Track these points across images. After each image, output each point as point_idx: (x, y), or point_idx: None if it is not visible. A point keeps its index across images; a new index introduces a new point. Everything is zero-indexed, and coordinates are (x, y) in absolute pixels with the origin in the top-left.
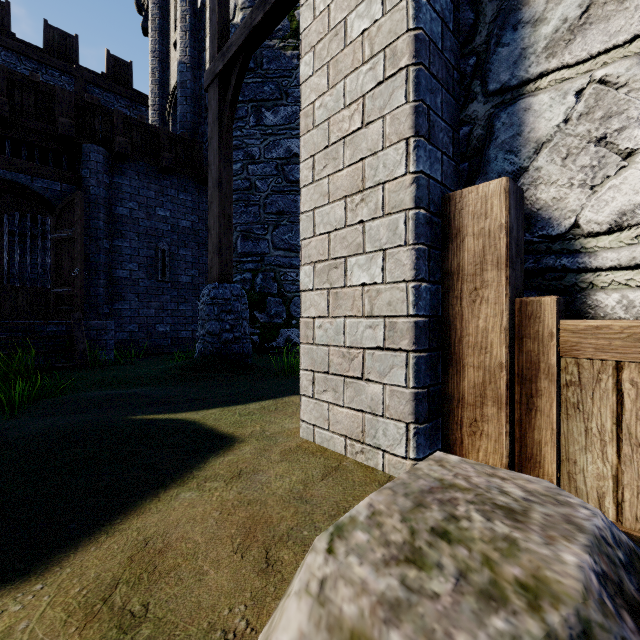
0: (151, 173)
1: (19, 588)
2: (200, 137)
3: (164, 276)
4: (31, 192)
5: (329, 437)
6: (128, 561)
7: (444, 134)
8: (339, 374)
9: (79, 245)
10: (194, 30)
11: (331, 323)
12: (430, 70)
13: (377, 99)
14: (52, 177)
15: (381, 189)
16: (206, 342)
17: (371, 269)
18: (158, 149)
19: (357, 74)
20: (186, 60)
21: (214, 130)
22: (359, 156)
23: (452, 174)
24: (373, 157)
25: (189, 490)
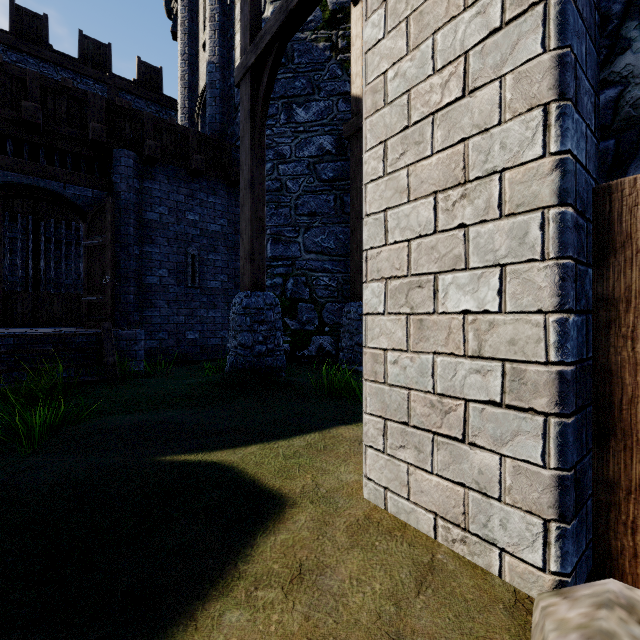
0: (181, 176)
1: None
2: (229, 138)
3: (193, 282)
4: (64, 199)
5: (409, 509)
6: None
7: (587, 98)
8: (425, 429)
9: (110, 252)
10: (223, 29)
11: (412, 359)
12: (576, 4)
13: (490, 54)
14: (84, 183)
15: (497, 180)
16: (238, 355)
17: (479, 291)
18: (187, 152)
19: (455, 25)
20: (215, 60)
21: (246, 127)
22: (458, 136)
23: (594, 156)
24: (482, 136)
25: (236, 606)
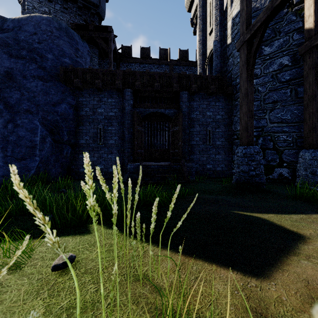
0: (204, 97)
1: (265, 280)
2: (224, 73)
3: (209, 142)
4: (164, 115)
5: None
6: (306, 288)
7: None
8: None
9: (180, 133)
10: (221, 22)
11: None
12: None
13: None
14: (170, 108)
15: None
16: (240, 175)
17: None
18: (207, 85)
19: None
20: (217, 39)
21: (243, 69)
22: None
23: None
24: None
25: (303, 259)
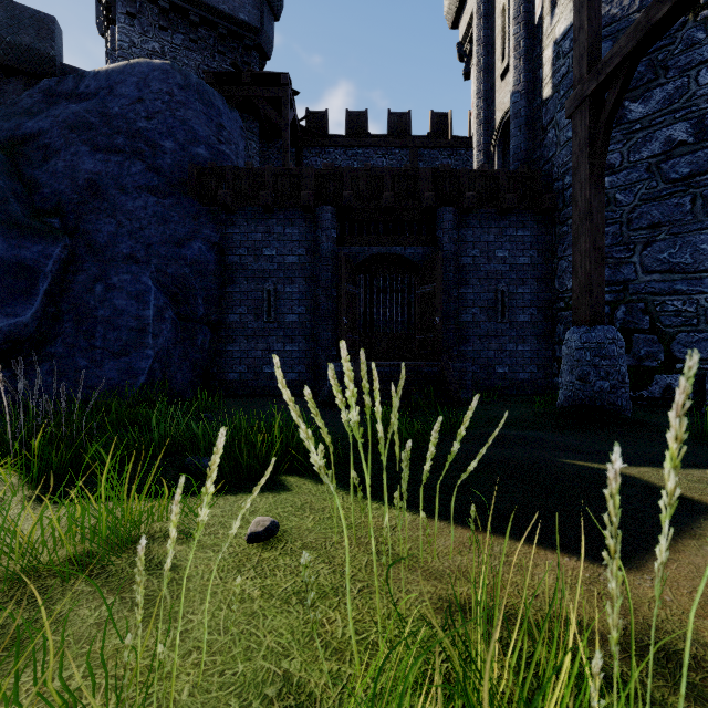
0: (490, 218)
1: (631, 572)
2: (535, 163)
3: (502, 317)
4: (403, 259)
5: None
6: None
7: None
8: None
9: (439, 298)
10: (528, 51)
11: None
12: None
13: None
14: (416, 244)
15: None
16: (575, 389)
17: None
18: (497, 192)
19: None
20: (520, 88)
21: (581, 158)
22: None
23: None
24: None
25: None
